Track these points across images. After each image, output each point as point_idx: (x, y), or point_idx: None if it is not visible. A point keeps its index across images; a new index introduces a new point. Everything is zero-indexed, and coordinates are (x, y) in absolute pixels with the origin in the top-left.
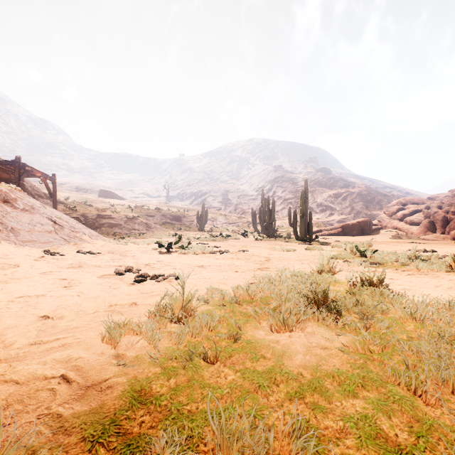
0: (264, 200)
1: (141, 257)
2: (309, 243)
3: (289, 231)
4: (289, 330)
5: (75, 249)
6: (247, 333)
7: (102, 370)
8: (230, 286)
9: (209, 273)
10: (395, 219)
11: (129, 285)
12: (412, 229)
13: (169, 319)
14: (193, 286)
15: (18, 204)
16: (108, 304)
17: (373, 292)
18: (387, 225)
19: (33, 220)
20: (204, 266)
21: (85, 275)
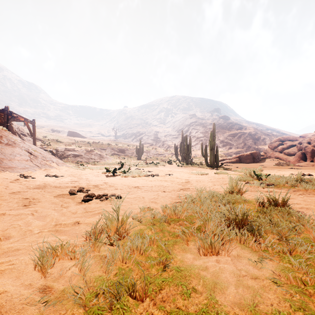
0: (183, 138)
1: (92, 179)
2: (216, 168)
3: (201, 160)
4: (216, 254)
5: (44, 173)
6: (176, 257)
7: (21, 311)
8: (160, 206)
9: (143, 193)
10: (276, 151)
11: (78, 204)
12: (289, 158)
13: (103, 243)
14: (129, 205)
15: (3, 140)
16: (54, 223)
17: (280, 212)
18: (270, 156)
19: (14, 152)
20: (139, 187)
21: (45, 195)
